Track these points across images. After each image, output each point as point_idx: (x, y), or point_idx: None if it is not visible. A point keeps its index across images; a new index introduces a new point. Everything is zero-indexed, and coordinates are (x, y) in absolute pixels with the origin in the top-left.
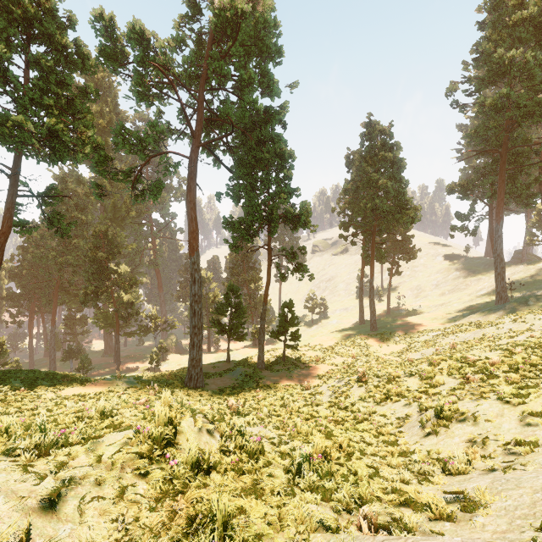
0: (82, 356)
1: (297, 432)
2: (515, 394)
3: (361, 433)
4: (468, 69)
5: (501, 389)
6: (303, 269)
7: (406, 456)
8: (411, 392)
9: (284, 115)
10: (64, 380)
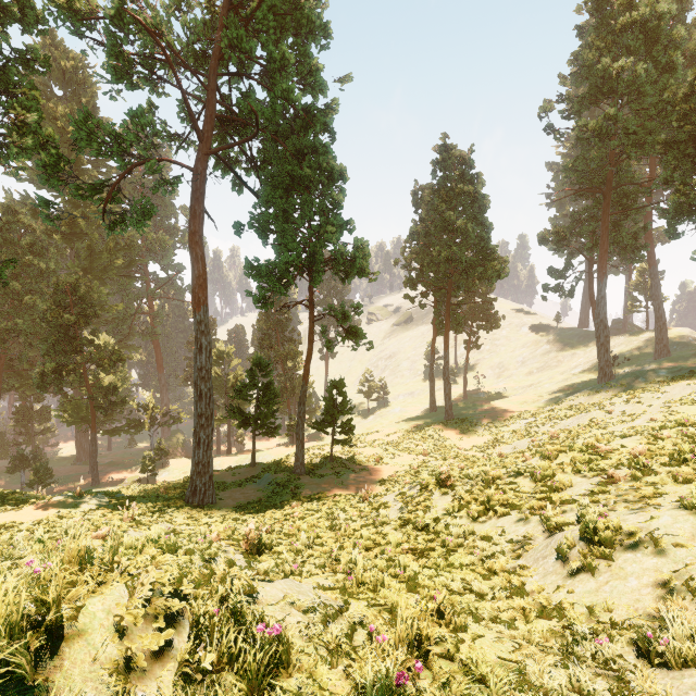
0: (37, 465)
1: (357, 582)
2: None
3: (459, 572)
4: (566, 84)
5: (672, 492)
6: (358, 334)
7: (549, 618)
8: (523, 500)
9: (331, 119)
10: None
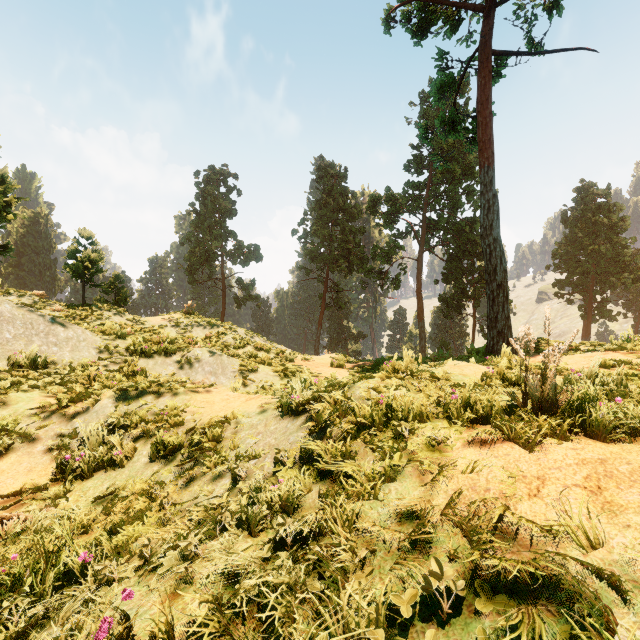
0: None
1: None
2: None
3: None
4: None
5: None
6: None
7: None
8: None
9: None
10: None
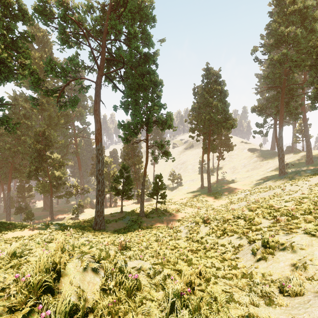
0: (27, 211)
1: (167, 262)
2: (317, 229)
3: (210, 259)
4: (264, 39)
5: (303, 226)
6: (168, 154)
7: (246, 278)
8: (240, 229)
9: (156, 58)
10: (9, 227)
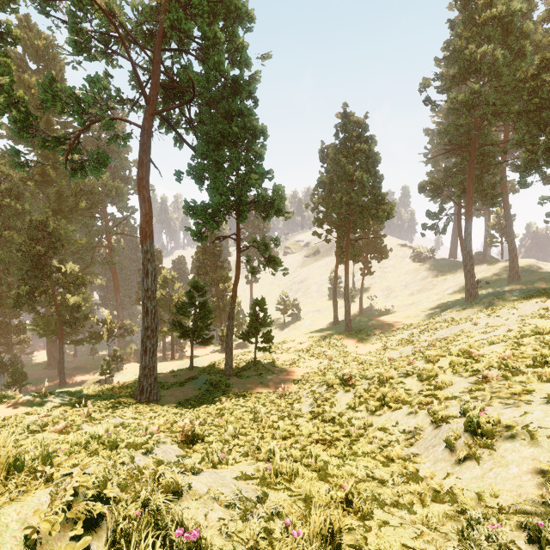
0: (13, 370)
1: (274, 472)
2: None
3: (362, 459)
4: (441, 65)
5: (538, 389)
6: (276, 262)
7: (443, 502)
8: (412, 396)
9: (255, 88)
10: None
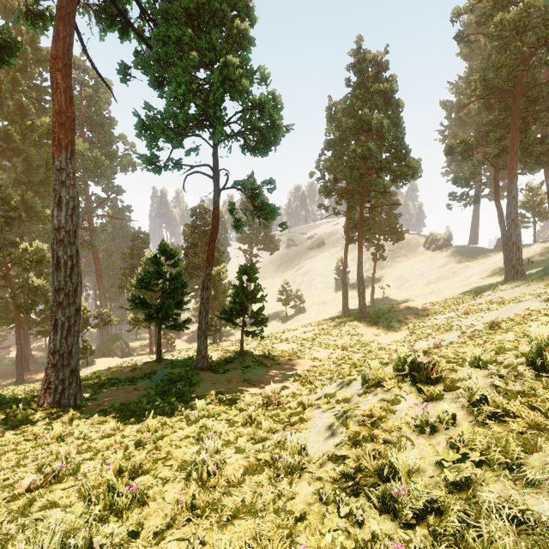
0: None
1: None
2: None
3: None
4: None
5: None
6: (270, 208)
7: None
8: None
9: None
10: None
